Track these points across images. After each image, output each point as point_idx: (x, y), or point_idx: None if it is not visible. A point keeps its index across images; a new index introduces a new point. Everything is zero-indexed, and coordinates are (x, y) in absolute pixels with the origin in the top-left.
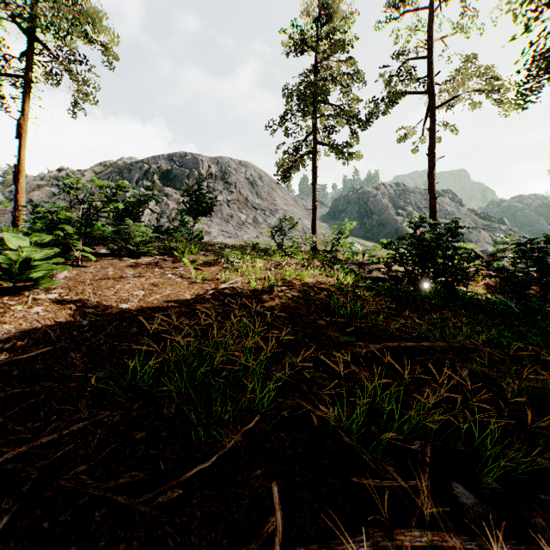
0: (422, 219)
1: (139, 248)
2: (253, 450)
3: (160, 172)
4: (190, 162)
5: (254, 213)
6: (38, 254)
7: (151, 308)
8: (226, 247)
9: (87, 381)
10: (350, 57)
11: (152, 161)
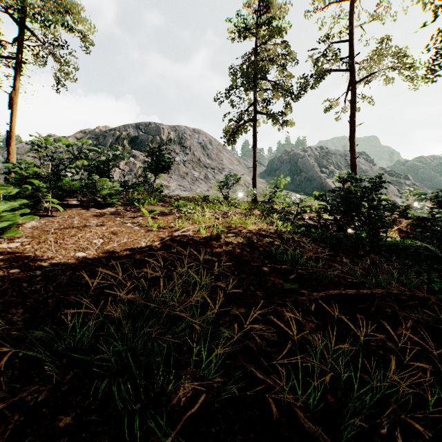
0: (349, 175)
1: (105, 200)
2: (197, 438)
3: (129, 138)
4: (153, 130)
5: (205, 171)
6: (3, 206)
7: (107, 256)
8: (181, 199)
9: (21, 344)
10: (284, 41)
11: (123, 129)
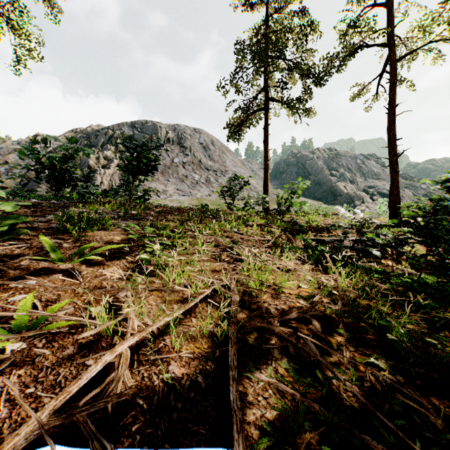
0: None
1: None
2: None
3: (123, 137)
4: (150, 129)
5: (207, 174)
6: None
7: None
8: (168, 212)
9: None
10: (304, 9)
11: (116, 128)
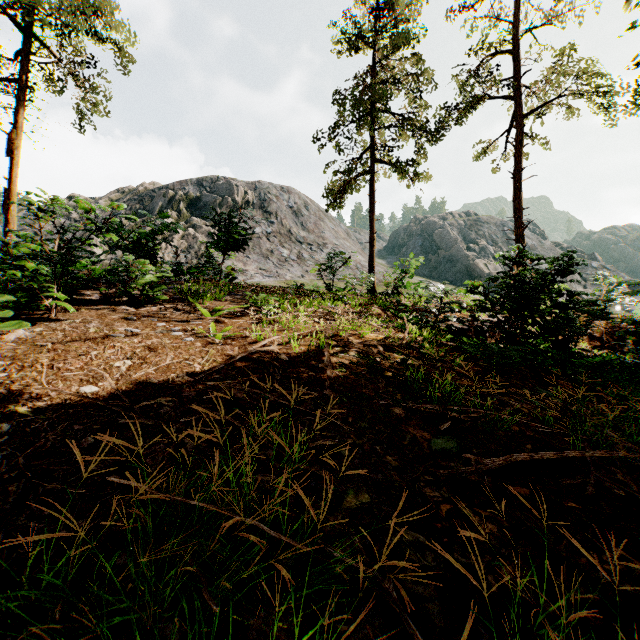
0: (521, 254)
1: (143, 293)
2: None
3: (187, 199)
4: (223, 188)
5: (299, 248)
6: None
7: (133, 391)
8: (262, 290)
9: None
10: (416, 54)
11: (178, 187)
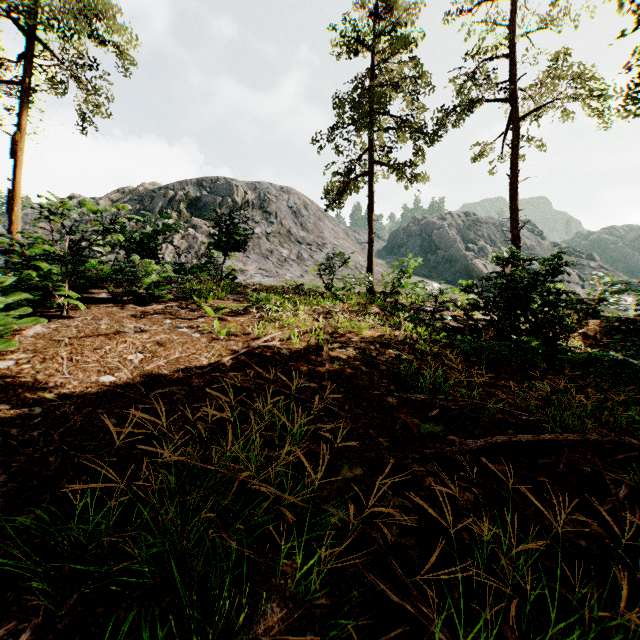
0: (513, 254)
1: (149, 292)
2: None
3: (187, 199)
4: (222, 188)
5: (298, 248)
6: None
7: (147, 381)
8: (263, 290)
9: None
10: (414, 57)
11: (178, 187)
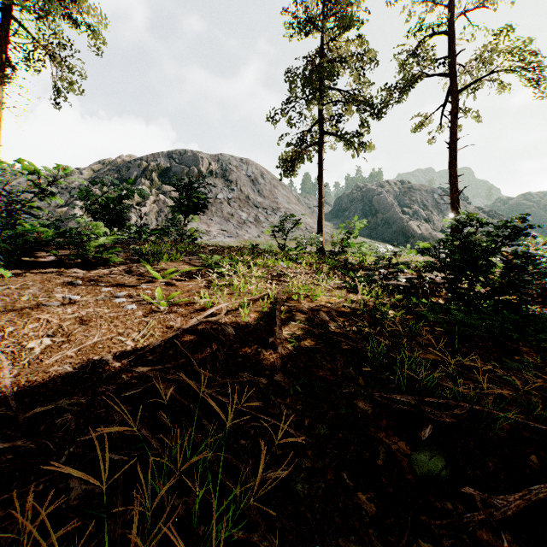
0: (471, 216)
1: (96, 256)
2: None
3: (159, 169)
4: (190, 160)
5: (256, 211)
6: None
7: (33, 388)
8: (220, 250)
9: None
10: (360, 36)
11: (151, 159)
